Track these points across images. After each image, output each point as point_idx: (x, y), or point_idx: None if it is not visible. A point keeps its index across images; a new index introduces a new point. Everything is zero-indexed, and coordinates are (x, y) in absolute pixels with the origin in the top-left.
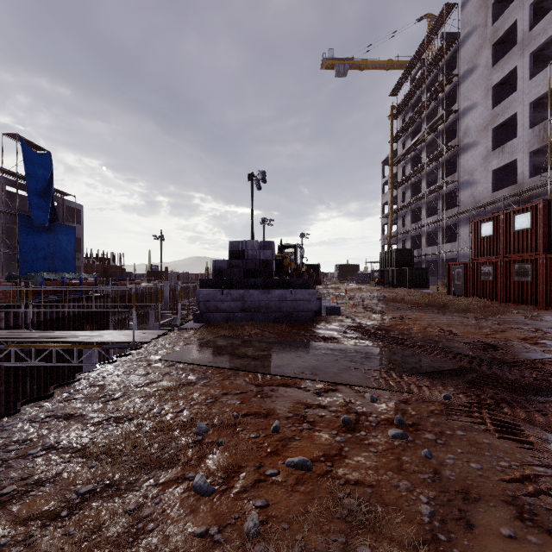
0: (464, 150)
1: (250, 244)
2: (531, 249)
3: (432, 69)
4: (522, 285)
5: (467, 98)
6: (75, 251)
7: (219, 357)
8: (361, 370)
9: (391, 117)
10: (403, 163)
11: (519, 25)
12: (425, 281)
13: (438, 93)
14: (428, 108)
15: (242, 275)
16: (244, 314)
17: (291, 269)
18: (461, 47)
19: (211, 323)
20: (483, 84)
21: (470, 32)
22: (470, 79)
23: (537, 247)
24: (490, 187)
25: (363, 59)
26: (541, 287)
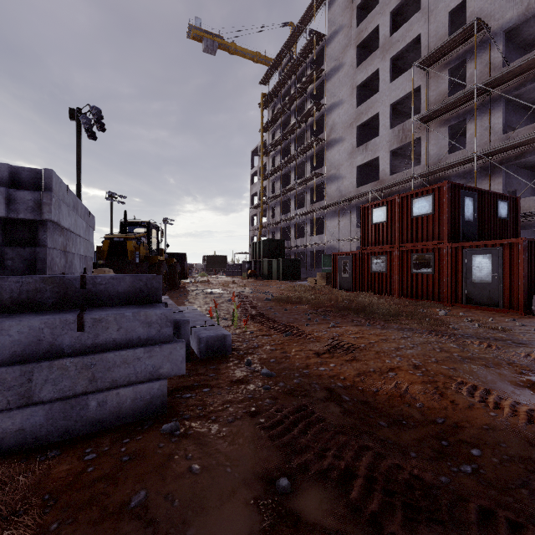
0: (331, 145)
1: None
2: (433, 237)
3: (301, 62)
4: (422, 277)
5: (334, 95)
6: None
7: None
8: None
9: (262, 104)
10: (272, 154)
11: (381, 30)
12: (298, 273)
13: (307, 86)
14: (297, 100)
15: None
16: None
17: (141, 257)
18: (328, 44)
19: None
20: (349, 83)
21: (337, 31)
22: (337, 77)
23: (440, 235)
24: (355, 182)
25: (233, 43)
26: (445, 280)
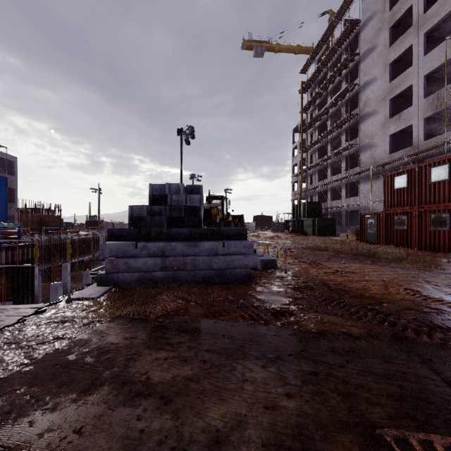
0: (365, 118)
1: (174, 188)
2: (449, 200)
3: (337, 50)
4: (439, 233)
5: (368, 74)
6: (6, 201)
7: (85, 399)
8: (413, 446)
9: (301, 91)
10: (311, 130)
11: (414, 9)
12: (333, 230)
13: (342, 70)
14: (333, 83)
15: (165, 224)
16: (164, 273)
17: (219, 219)
18: (362, 30)
19: (121, 286)
20: (382, 61)
21: (370, 17)
22: (370, 57)
23: None
24: (388, 149)
25: (277, 43)
26: None
